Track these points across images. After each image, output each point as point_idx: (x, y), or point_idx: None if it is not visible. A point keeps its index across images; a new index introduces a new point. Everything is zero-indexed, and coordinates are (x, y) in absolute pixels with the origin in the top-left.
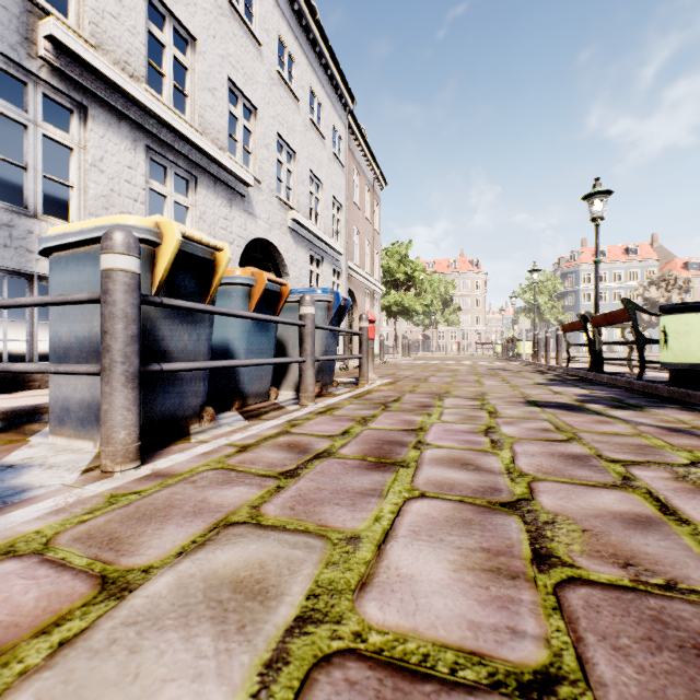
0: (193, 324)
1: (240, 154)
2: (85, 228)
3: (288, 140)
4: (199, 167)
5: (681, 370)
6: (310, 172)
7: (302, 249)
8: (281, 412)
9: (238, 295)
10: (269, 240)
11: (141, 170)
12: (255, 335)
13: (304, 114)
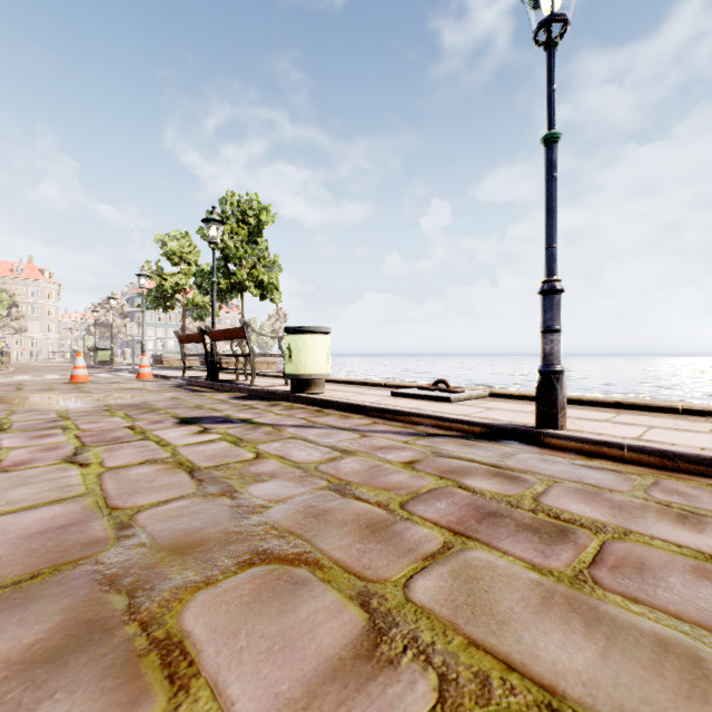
0: None
1: None
2: None
3: None
4: None
5: (101, 362)
6: None
7: None
8: None
9: None
10: None
11: None
12: None
13: None
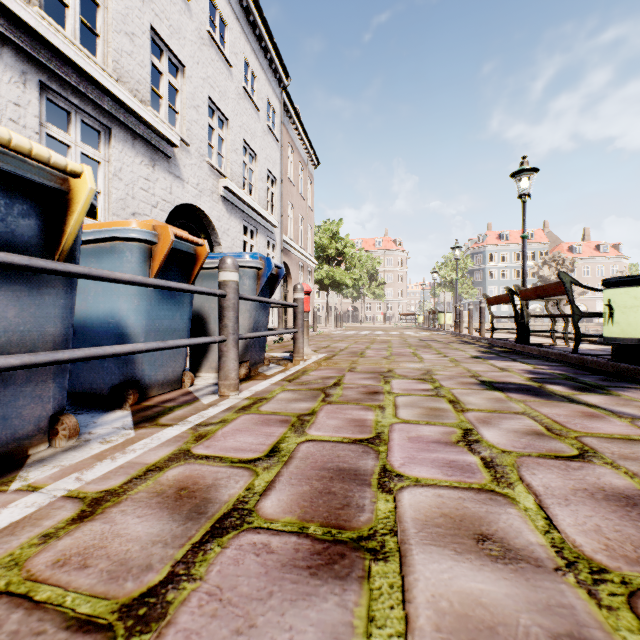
0: (27, 290)
1: (164, 112)
2: None
3: (220, 105)
4: (113, 118)
5: (628, 345)
6: (243, 141)
7: (235, 219)
8: (191, 409)
9: (133, 255)
10: (199, 206)
11: (33, 109)
12: (159, 307)
13: (237, 81)
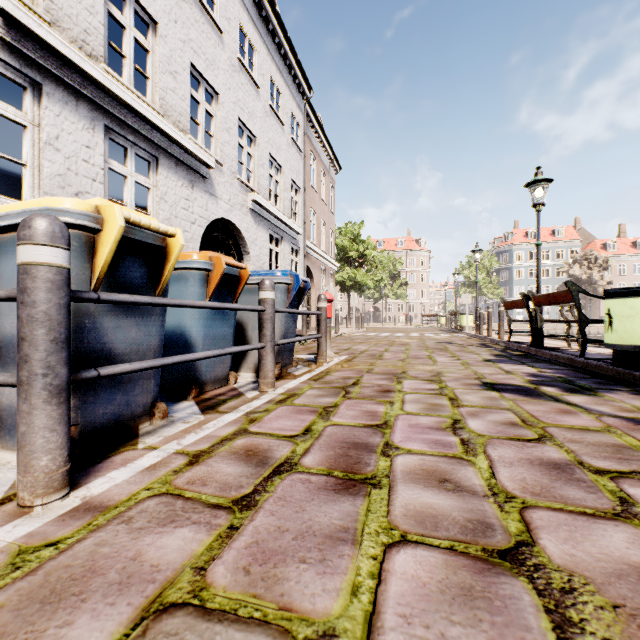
0: (141, 316)
1: (201, 137)
2: (11, 211)
3: (248, 125)
4: (160, 149)
5: (626, 351)
6: (269, 156)
7: (262, 229)
8: (240, 401)
9: (195, 280)
10: (230, 220)
11: (100, 149)
12: (213, 320)
13: (264, 100)
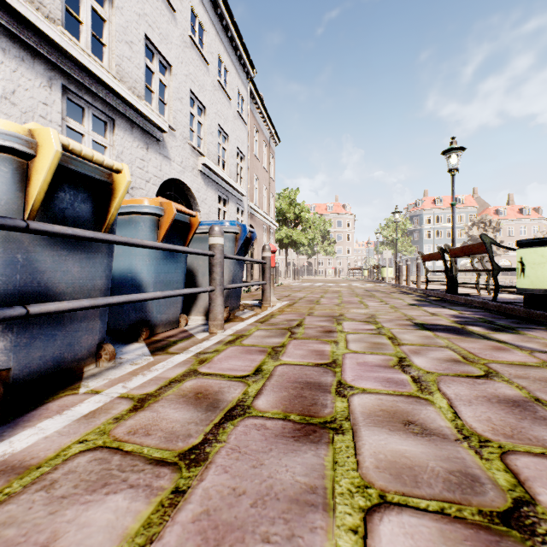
0: (85, 254)
1: (155, 104)
2: None
3: (199, 96)
4: (117, 111)
5: (536, 294)
6: (218, 125)
7: (211, 190)
8: (190, 343)
9: (146, 225)
10: (182, 180)
11: (57, 107)
12: (164, 264)
13: (213, 76)
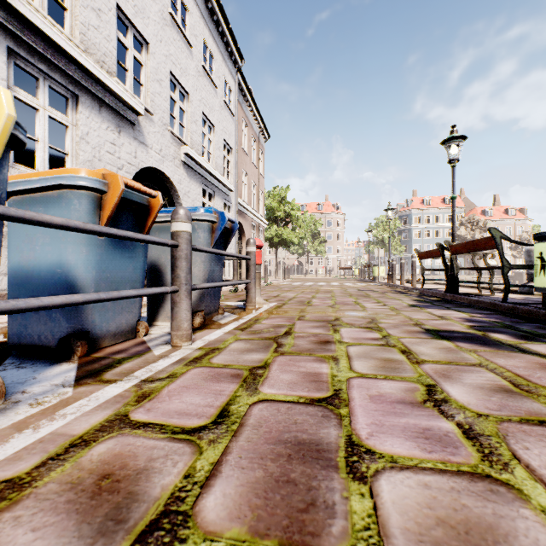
0: None
1: (130, 83)
2: None
3: (181, 80)
4: (81, 86)
5: None
6: (202, 114)
7: (195, 183)
8: (140, 362)
9: (81, 203)
10: (162, 170)
11: (1, 72)
12: (111, 257)
13: (197, 60)
